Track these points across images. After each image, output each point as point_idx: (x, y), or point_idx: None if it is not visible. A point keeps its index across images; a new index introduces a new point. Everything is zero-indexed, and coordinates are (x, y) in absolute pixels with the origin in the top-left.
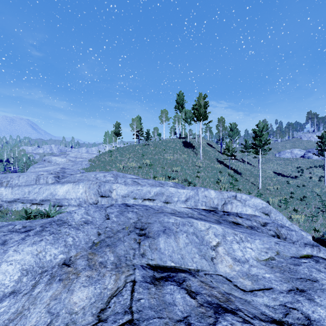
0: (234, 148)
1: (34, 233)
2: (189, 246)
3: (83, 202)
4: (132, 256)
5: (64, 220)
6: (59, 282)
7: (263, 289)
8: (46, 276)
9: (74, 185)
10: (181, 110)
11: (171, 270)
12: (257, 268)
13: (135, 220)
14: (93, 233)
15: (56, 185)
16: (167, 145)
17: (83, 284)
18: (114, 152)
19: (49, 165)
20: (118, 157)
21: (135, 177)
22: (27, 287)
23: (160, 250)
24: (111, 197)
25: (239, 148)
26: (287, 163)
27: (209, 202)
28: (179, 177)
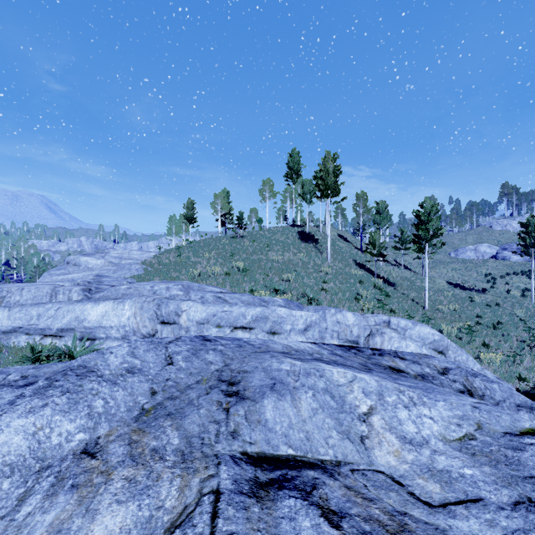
0: (383, 243)
1: (34, 391)
2: (319, 415)
3: (132, 333)
4: (214, 438)
5: (91, 366)
6: (72, 491)
7: (464, 500)
8: (48, 478)
9: (115, 303)
10: (295, 180)
11: (289, 465)
12: (446, 457)
13: (220, 366)
14: (142, 391)
15: (86, 303)
16: (273, 238)
17: (116, 498)
18: (184, 248)
19: (75, 271)
20: (191, 258)
21: (220, 290)
22: (8, 502)
23: (266, 425)
24: (178, 325)
25: (390, 243)
26: (469, 267)
27: (344, 333)
28: (293, 290)
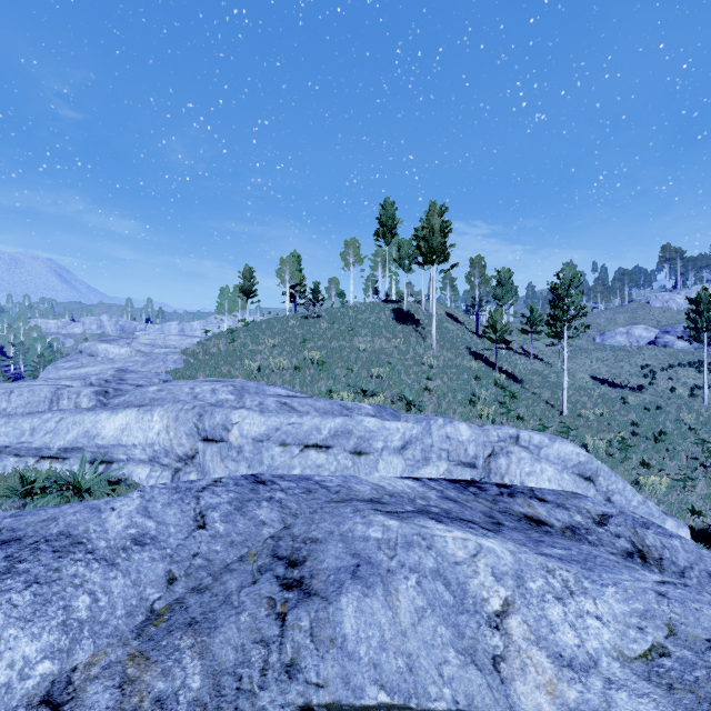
0: (506, 325)
1: None
2: (427, 621)
3: (163, 454)
4: (258, 677)
5: (78, 534)
6: None
7: None
8: None
9: (140, 412)
10: (389, 240)
11: None
12: (629, 694)
13: (277, 530)
14: (154, 577)
15: (99, 412)
16: (359, 319)
17: None
18: (240, 332)
19: (90, 363)
20: (248, 345)
21: (286, 393)
22: None
23: (343, 646)
24: (227, 443)
25: (515, 324)
26: (620, 357)
27: (457, 452)
28: (386, 391)
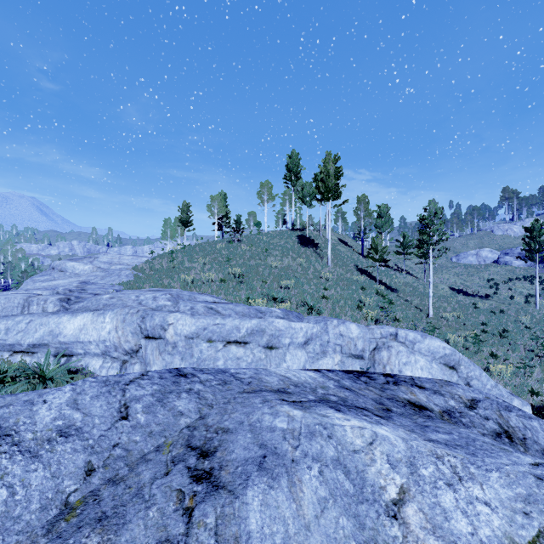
0: (385, 247)
1: None
2: (329, 513)
3: (113, 349)
4: None
5: (8, 427)
6: None
7: None
8: None
9: (95, 315)
10: (294, 182)
11: None
12: None
13: (193, 420)
14: (73, 468)
15: (62, 315)
16: (272, 243)
17: None
18: (178, 253)
19: (60, 277)
20: (185, 263)
21: (213, 300)
22: None
23: None
24: (164, 340)
25: (391, 247)
26: (471, 272)
27: (348, 347)
28: (292, 298)
